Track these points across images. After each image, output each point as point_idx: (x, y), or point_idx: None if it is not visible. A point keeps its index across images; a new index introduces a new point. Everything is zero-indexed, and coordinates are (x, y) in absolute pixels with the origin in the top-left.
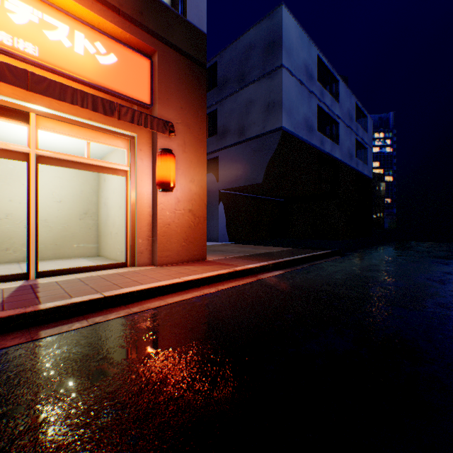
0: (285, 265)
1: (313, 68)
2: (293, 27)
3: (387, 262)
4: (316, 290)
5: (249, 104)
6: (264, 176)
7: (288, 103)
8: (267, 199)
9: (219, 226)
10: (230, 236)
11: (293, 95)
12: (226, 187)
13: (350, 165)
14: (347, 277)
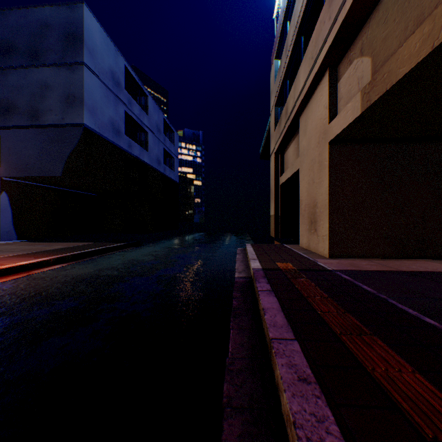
0: (73, 258)
1: (121, 76)
2: (98, 31)
3: (166, 249)
4: (86, 275)
5: (45, 87)
6: (64, 169)
7: (92, 102)
8: (76, 193)
9: (2, 221)
10: (20, 233)
11: (98, 96)
12: (12, 175)
13: (159, 170)
14: (124, 262)
